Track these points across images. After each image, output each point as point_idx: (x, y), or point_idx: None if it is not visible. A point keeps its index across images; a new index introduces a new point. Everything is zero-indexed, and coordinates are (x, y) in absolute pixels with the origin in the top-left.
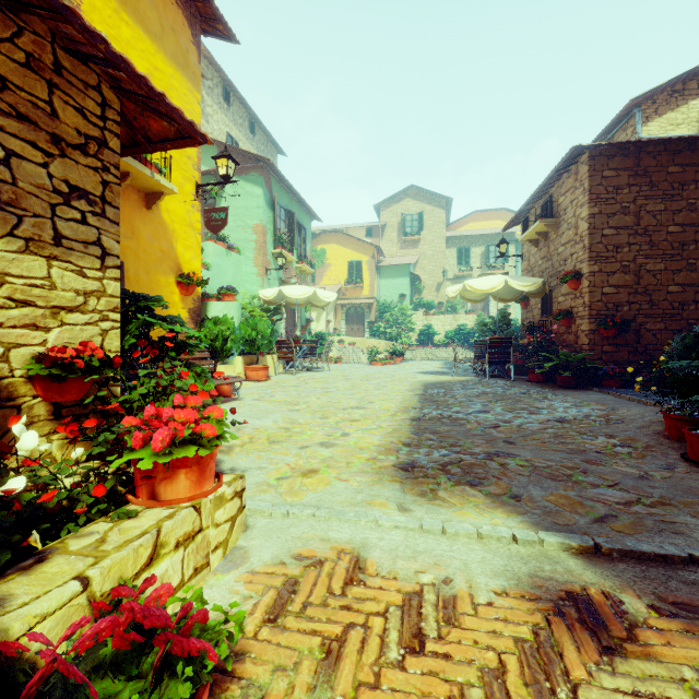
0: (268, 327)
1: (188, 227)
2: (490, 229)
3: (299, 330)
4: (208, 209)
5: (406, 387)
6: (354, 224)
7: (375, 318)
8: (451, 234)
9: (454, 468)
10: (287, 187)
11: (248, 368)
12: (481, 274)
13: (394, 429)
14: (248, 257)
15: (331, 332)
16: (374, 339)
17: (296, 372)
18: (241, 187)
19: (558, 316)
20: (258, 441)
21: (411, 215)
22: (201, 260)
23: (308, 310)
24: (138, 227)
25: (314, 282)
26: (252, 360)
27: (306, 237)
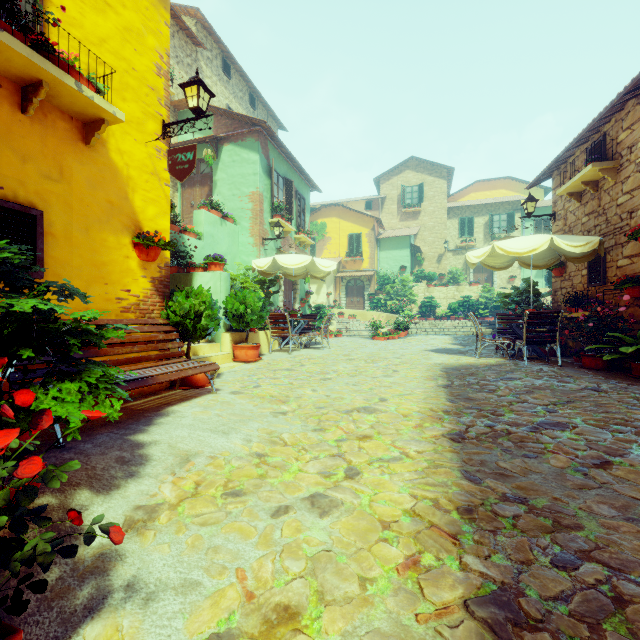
0: (258, 300)
1: (151, 176)
2: (494, 199)
3: (298, 303)
4: (172, 149)
5: (423, 372)
6: (354, 198)
7: (375, 290)
8: (452, 204)
9: (626, 639)
10: (285, 154)
11: (236, 347)
12: (503, 238)
13: (430, 463)
14: (244, 226)
15: (331, 304)
16: (374, 311)
17: (292, 350)
18: (237, 154)
19: (624, 283)
20: (206, 492)
21: (411, 187)
22: (192, 229)
23: (307, 282)
24: (70, 167)
25: (314, 255)
26: (242, 338)
27: (305, 208)
